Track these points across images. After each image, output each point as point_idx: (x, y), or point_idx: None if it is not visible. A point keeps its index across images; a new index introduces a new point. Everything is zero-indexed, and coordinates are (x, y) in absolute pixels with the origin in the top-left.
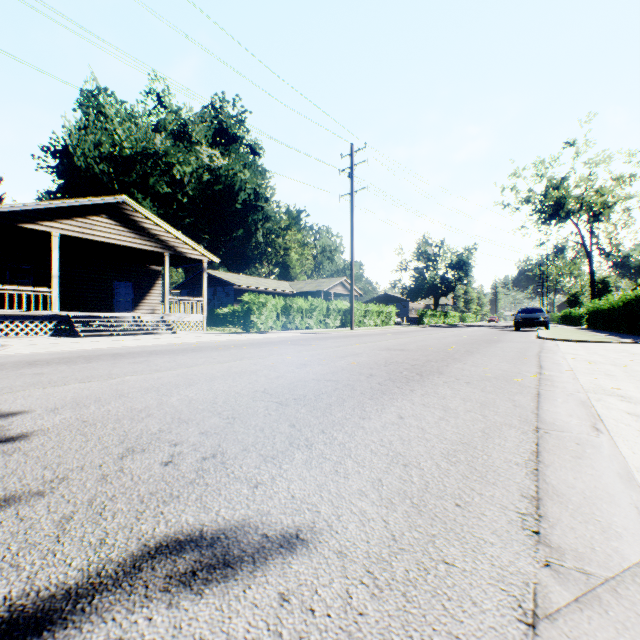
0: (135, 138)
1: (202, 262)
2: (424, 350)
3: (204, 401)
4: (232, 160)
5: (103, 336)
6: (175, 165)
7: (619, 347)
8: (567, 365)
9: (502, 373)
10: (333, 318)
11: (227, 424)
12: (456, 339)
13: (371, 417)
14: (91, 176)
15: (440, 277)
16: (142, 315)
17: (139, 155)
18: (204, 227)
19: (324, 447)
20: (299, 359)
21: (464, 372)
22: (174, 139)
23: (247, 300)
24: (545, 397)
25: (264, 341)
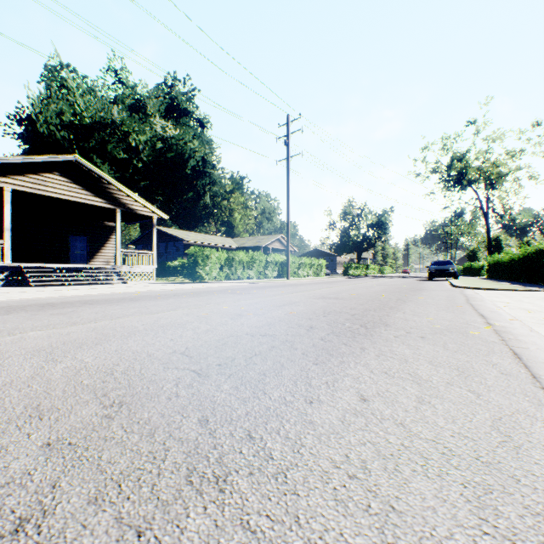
0: (94, 109)
1: (152, 218)
2: (358, 298)
3: (97, 370)
4: (183, 132)
5: (55, 286)
6: (131, 134)
7: (536, 295)
8: (507, 314)
9: (450, 324)
10: (271, 269)
11: (102, 420)
12: (383, 288)
13: (321, 399)
14: (53, 142)
15: (362, 235)
16: (94, 266)
17: (98, 124)
18: (157, 189)
19: (248, 485)
20: (235, 308)
21: (410, 323)
22: (131, 112)
23: (193, 253)
24: (528, 358)
25: (206, 290)
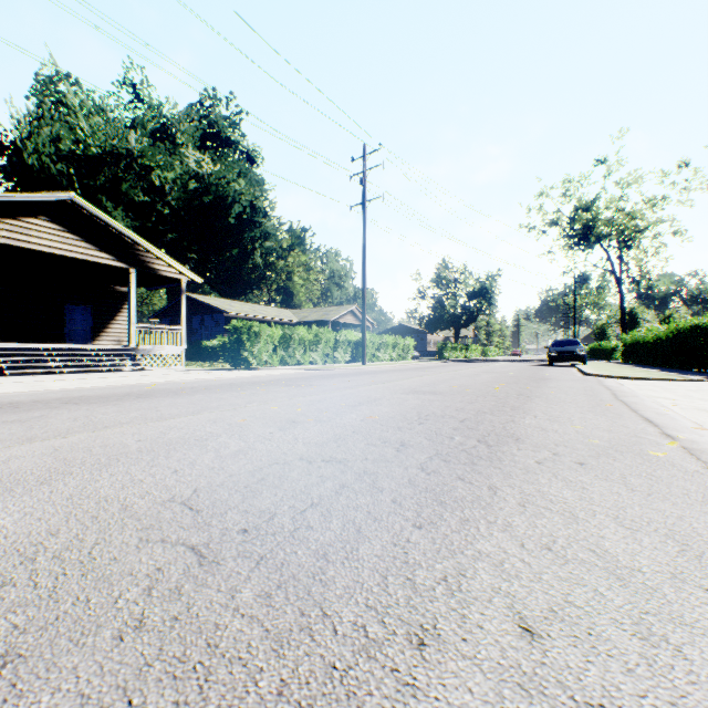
0: (104, 134)
1: (180, 282)
2: (463, 393)
3: (9, 550)
4: (225, 168)
5: (40, 374)
6: (154, 169)
7: (703, 387)
8: (684, 418)
9: (612, 437)
10: (342, 351)
11: None
12: (493, 376)
13: (441, 632)
14: (47, 178)
15: (461, 306)
16: (98, 347)
17: (109, 155)
18: (190, 244)
19: None
20: (289, 410)
21: (551, 435)
22: (154, 140)
23: (236, 329)
24: None
25: (251, 380)
